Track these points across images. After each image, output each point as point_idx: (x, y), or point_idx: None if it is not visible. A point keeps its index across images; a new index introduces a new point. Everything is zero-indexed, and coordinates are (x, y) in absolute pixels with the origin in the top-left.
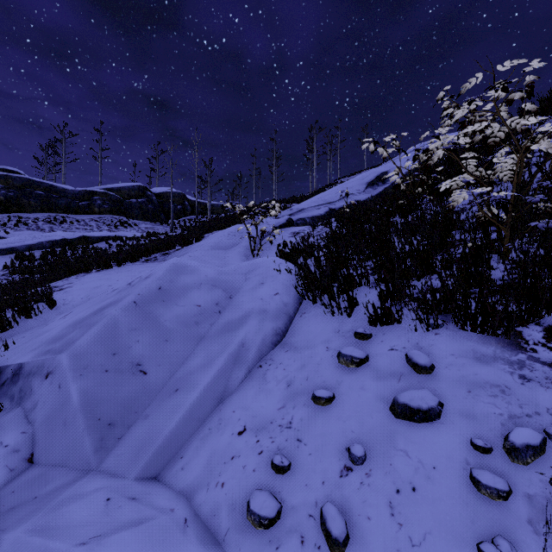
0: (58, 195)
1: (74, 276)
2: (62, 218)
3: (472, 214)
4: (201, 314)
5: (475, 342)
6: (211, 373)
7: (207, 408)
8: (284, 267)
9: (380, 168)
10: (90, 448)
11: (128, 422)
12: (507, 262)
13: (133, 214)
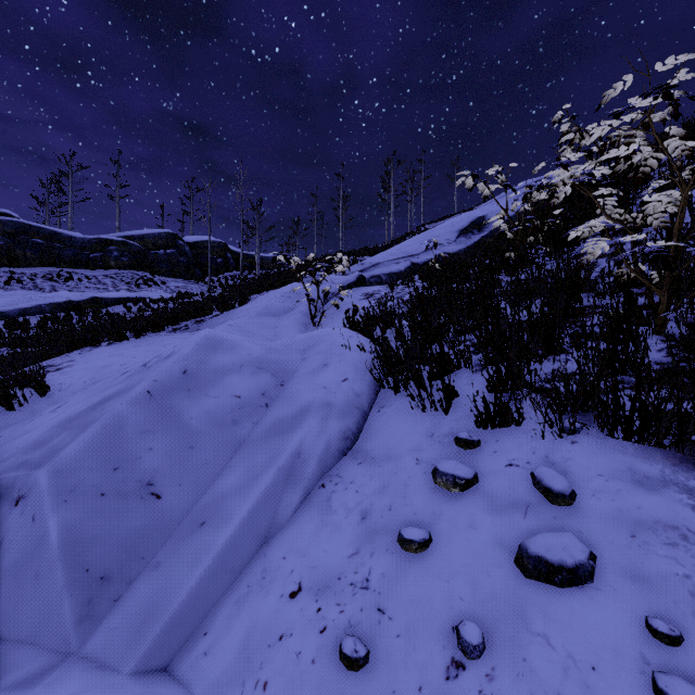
0: (62, 244)
1: (77, 351)
2: (68, 274)
3: (608, 271)
4: (241, 408)
5: (632, 457)
6: (253, 497)
7: (245, 552)
8: (355, 342)
9: (476, 212)
10: (71, 618)
11: (131, 573)
12: (663, 338)
13: (160, 269)
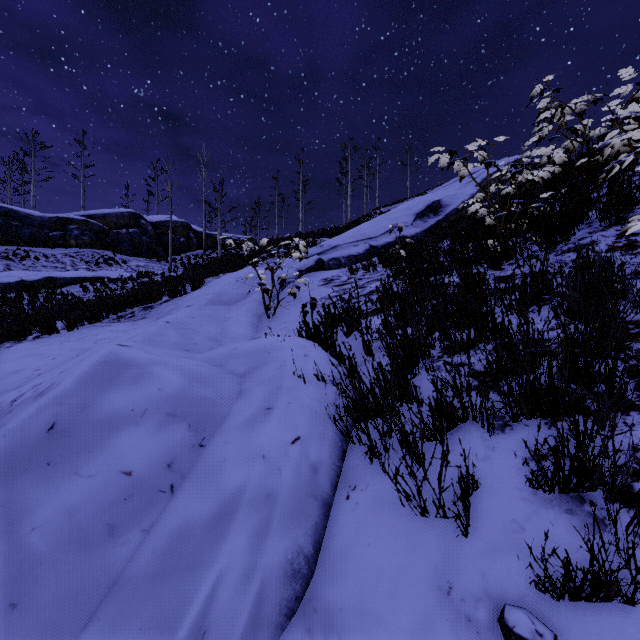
0: (20, 222)
1: None
2: (25, 253)
3: None
4: (127, 498)
5: None
6: None
7: None
8: (311, 366)
9: (431, 196)
10: None
11: None
12: None
13: (122, 248)
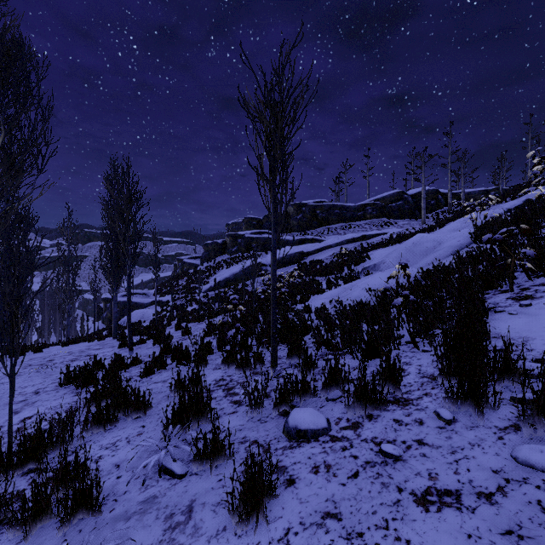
0: (346, 211)
1: (371, 251)
2: (349, 225)
3: None
4: (427, 249)
5: None
6: (427, 259)
7: (425, 265)
8: (469, 232)
9: None
10: None
11: None
12: None
13: (393, 215)
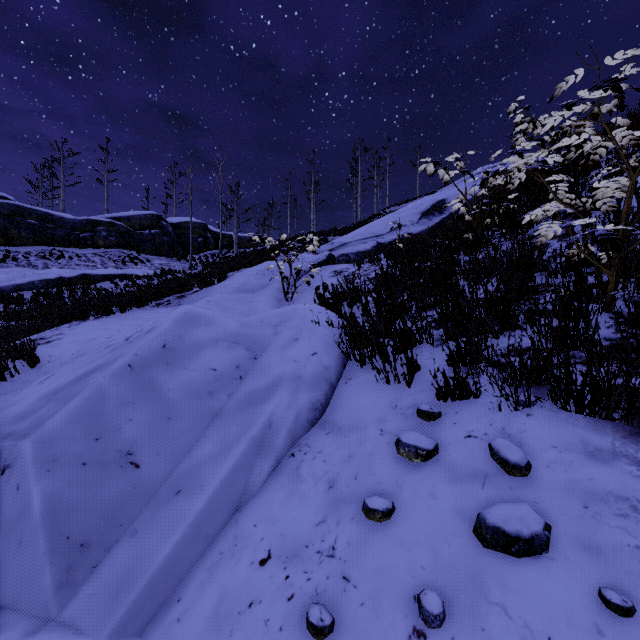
0: (54, 225)
1: (66, 325)
2: (59, 253)
3: (560, 252)
4: (216, 381)
5: (584, 429)
6: (226, 467)
7: (218, 519)
8: (324, 318)
9: (437, 195)
10: (51, 584)
11: (109, 540)
12: (611, 315)
13: (145, 248)
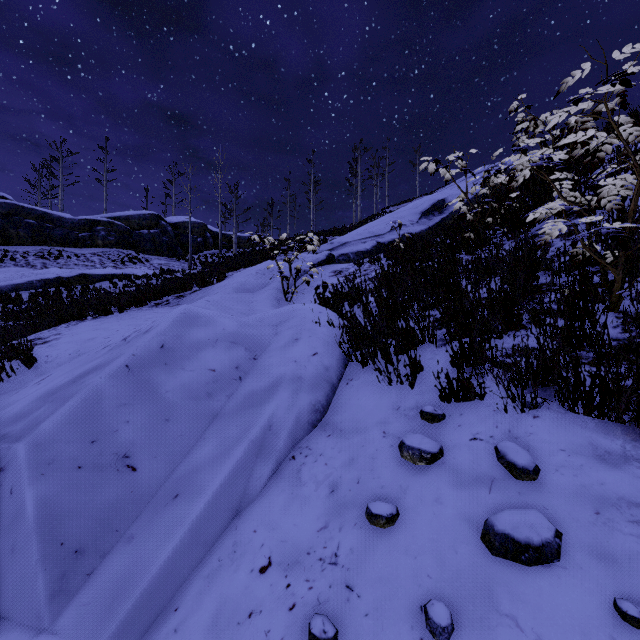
0: (53, 224)
1: (64, 324)
2: (58, 252)
3: (564, 251)
4: (215, 382)
5: (593, 432)
6: (225, 470)
7: (217, 525)
8: (324, 318)
9: (436, 195)
10: (44, 593)
11: (105, 546)
12: (617, 315)
13: (144, 247)
